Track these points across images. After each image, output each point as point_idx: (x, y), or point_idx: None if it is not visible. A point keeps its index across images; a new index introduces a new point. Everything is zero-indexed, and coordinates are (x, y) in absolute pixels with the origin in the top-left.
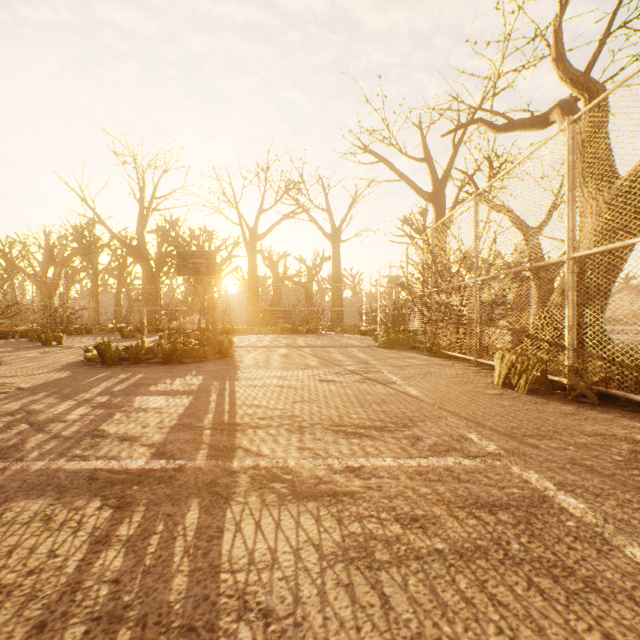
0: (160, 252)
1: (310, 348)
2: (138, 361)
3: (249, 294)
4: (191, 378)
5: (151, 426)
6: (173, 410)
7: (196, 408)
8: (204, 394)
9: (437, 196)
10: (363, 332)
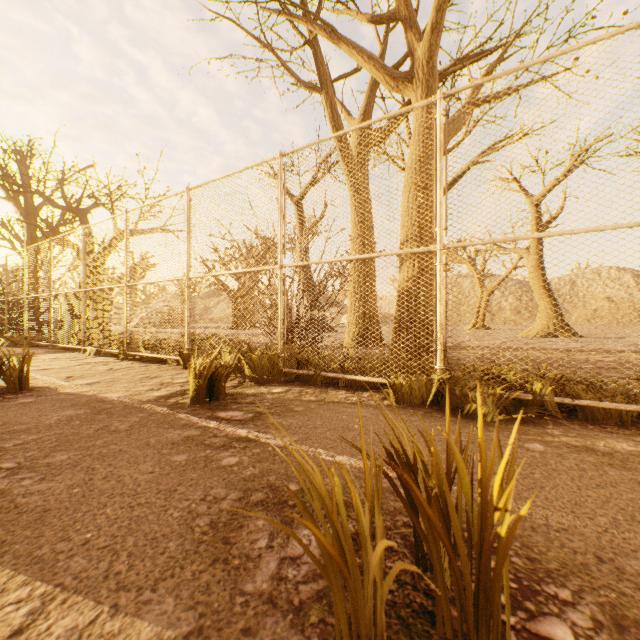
0: None
1: None
2: None
3: None
4: None
5: None
6: None
7: None
8: None
9: (32, 218)
10: None
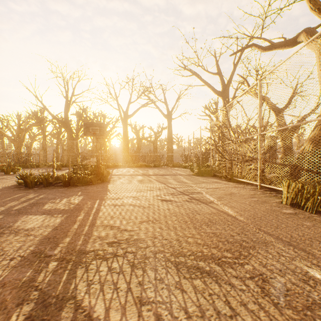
0: (78, 125)
1: (155, 176)
2: (49, 185)
3: (123, 146)
4: (75, 198)
5: (4, 255)
6: (40, 232)
7: (61, 229)
8: (75, 213)
9: (224, 93)
10: (184, 166)
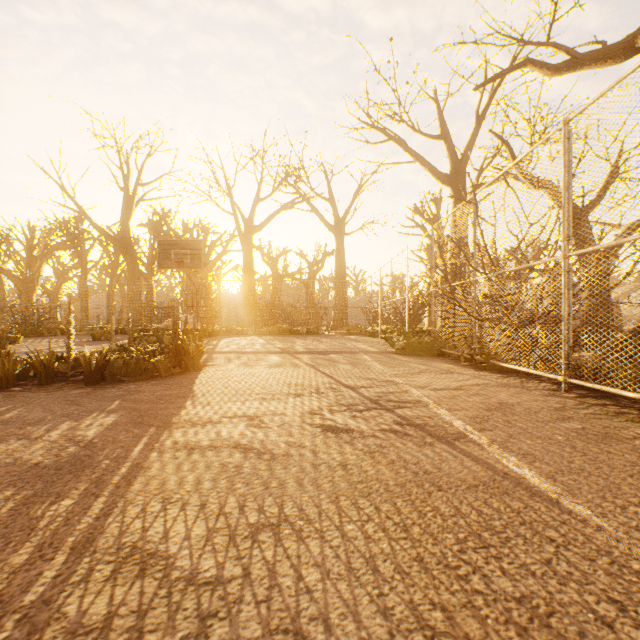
0: (152, 248)
1: (309, 355)
2: (52, 379)
3: (244, 291)
4: (93, 420)
5: None
6: None
7: None
8: (61, 483)
9: (456, 178)
10: (371, 333)
